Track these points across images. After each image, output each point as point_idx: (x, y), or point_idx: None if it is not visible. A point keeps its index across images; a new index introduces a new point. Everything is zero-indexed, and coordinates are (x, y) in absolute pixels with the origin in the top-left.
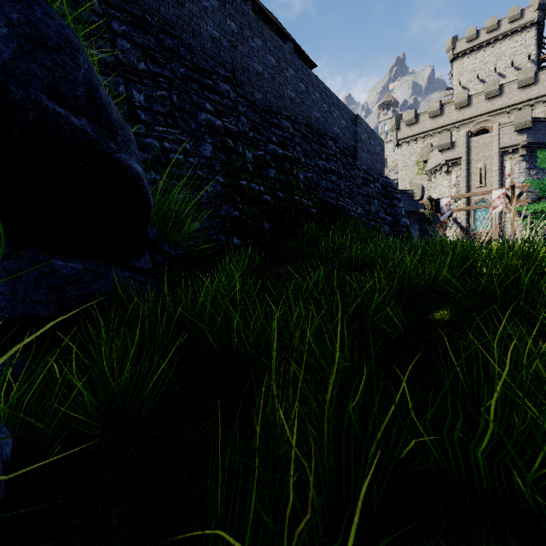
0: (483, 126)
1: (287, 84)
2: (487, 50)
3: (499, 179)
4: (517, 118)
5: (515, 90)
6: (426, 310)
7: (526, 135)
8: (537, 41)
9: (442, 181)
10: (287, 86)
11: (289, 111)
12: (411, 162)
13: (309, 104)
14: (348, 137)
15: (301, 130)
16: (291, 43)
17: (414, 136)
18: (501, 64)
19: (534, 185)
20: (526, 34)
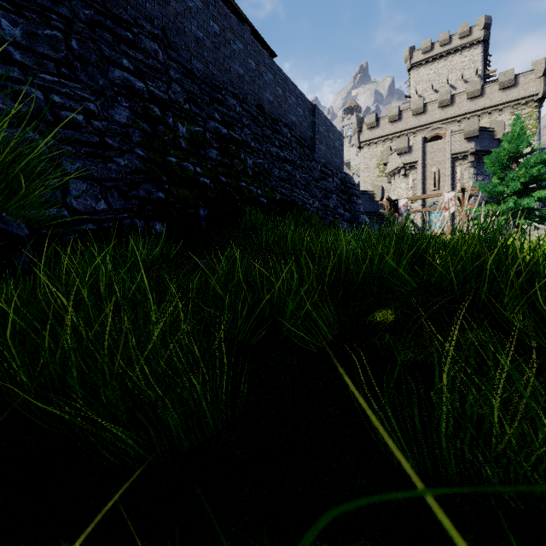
0: (437, 133)
1: (235, 57)
2: (440, 63)
3: (451, 183)
4: (466, 126)
5: (465, 100)
6: (365, 309)
7: (474, 143)
8: (483, 58)
9: (400, 183)
10: (235, 60)
11: (237, 88)
12: (372, 164)
13: (260, 85)
14: (305, 127)
15: (251, 112)
16: (248, 27)
17: (375, 140)
18: (452, 76)
19: (481, 188)
20: (474, 50)
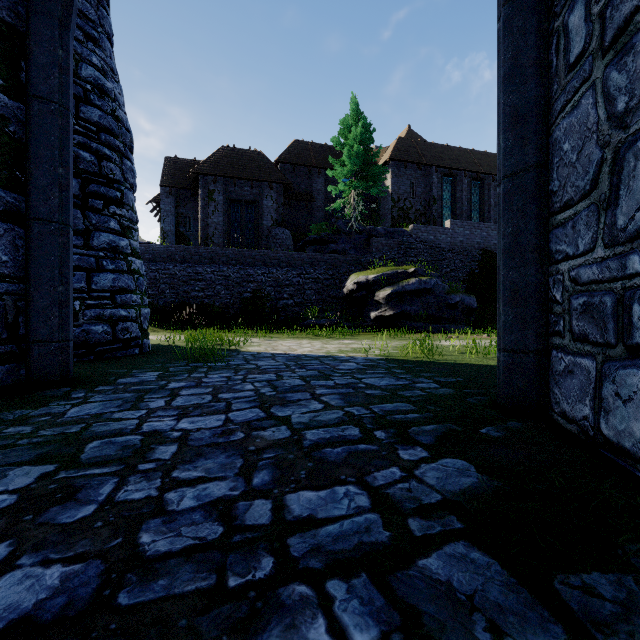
0: None
1: None
2: None
3: None
4: None
5: None
6: None
7: None
8: None
9: None
10: None
11: None
12: None
13: None
14: None
15: None
16: None
17: None
18: None
19: None
20: None
